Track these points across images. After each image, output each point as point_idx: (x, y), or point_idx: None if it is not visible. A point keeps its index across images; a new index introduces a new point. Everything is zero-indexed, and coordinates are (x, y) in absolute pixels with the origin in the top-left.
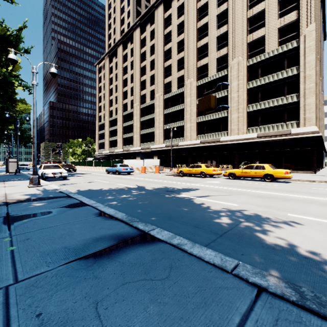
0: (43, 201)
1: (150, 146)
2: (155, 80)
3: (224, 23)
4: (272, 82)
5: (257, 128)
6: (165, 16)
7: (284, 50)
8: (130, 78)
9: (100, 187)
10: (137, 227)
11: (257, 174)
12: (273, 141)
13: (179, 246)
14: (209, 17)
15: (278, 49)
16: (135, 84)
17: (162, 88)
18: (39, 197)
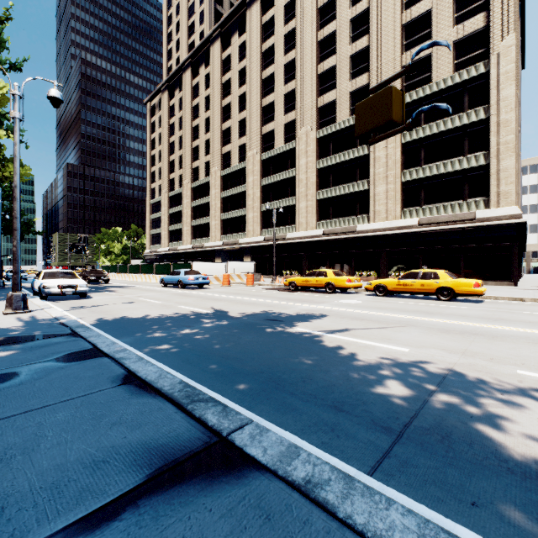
0: (15, 346)
1: (239, 239)
2: (246, 128)
3: (363, 32)
4: (443, 131)
5: (418, 209)
6: (263, 20)
7: (464, 78)
8: (203, 125)
9: (144, 312)
10: (202, 420)
11: (425, 288)
12: (445, 232)
13: (311, 491)
14: (338, 23)
15: (454, 76)
16: (212, 134)
17: (259, 142)
18: (11, 336)
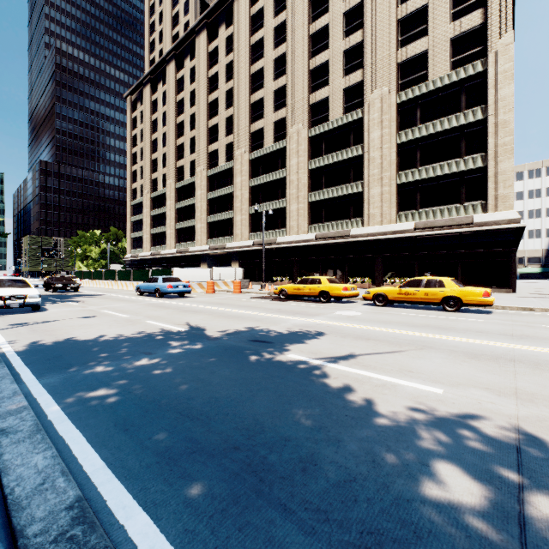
0: None
1: (226, 244)
2: (234, 125)
3: (357, 27)
4: (439, 132)
5: (414, 213)
6: (252, 11)
7: (461, 77)
8: (188, 121)
9: (100, 331)
10: None
11: (429, 298)
12: (442, 237)
13: None
14: (331, 16)
15: (451, 75)
16: (198, 131)
17: (247, 140)
18: None
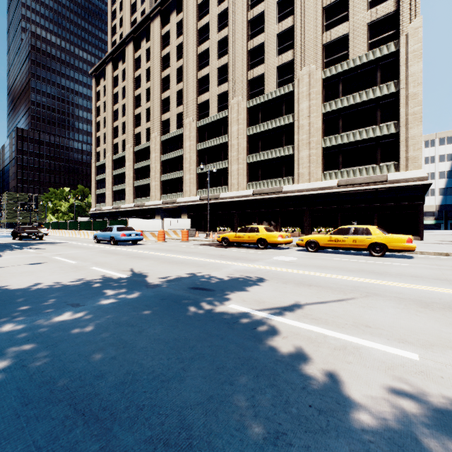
0: None
1: (177, 199)
2: (183, 98)
3: (288, 13)
4: (358, 103)
5: (337, 172)
6: None
7: (377, 56)
8: (145, 94)
9: (38, 278)
10: None
11: (357, 244)
12: (361, 192)
13: None
14: (266, 4)
15: (368, 54)
16: (152, 103)
17: (195, 110)
18: None
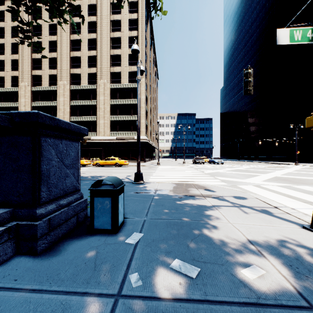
0: None
1: None
2: (19, 67)
3: (94, 48)
4: (125, 104)
5: (116, 133)
6: None
7: (131, 87)
8: None
9: None
10: None
11: (112, 163)
12: (125, 143)
13: None
14: (82, 36)
15: (128, 85)
16: None
17: (30, 79)
18: None
